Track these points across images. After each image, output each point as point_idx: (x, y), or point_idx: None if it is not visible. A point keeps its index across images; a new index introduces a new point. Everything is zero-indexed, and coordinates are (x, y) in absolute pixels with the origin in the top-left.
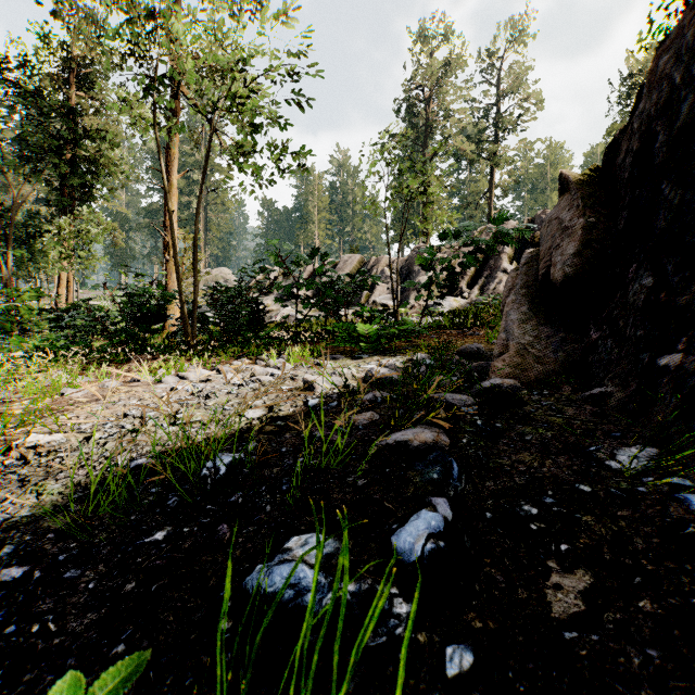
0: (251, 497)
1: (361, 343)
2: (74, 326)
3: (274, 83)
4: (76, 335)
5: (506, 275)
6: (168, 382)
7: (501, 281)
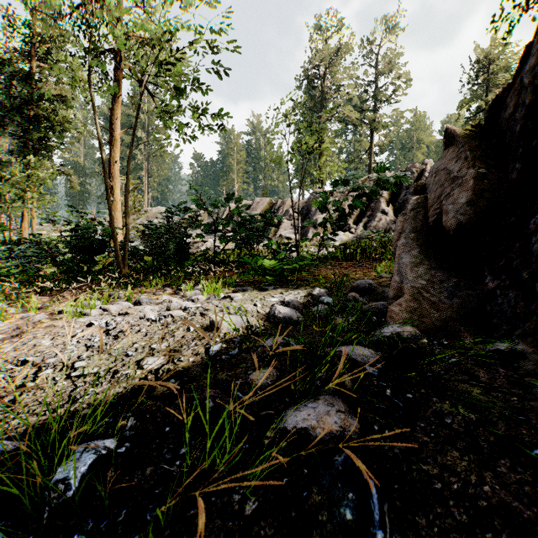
0: (100, 536)
1: (267, 277)
2: (24, 257)
3: (194, 52)
4: (26, 264)
5: (384, 215)
6: (90, 315)
7: (380, 220)
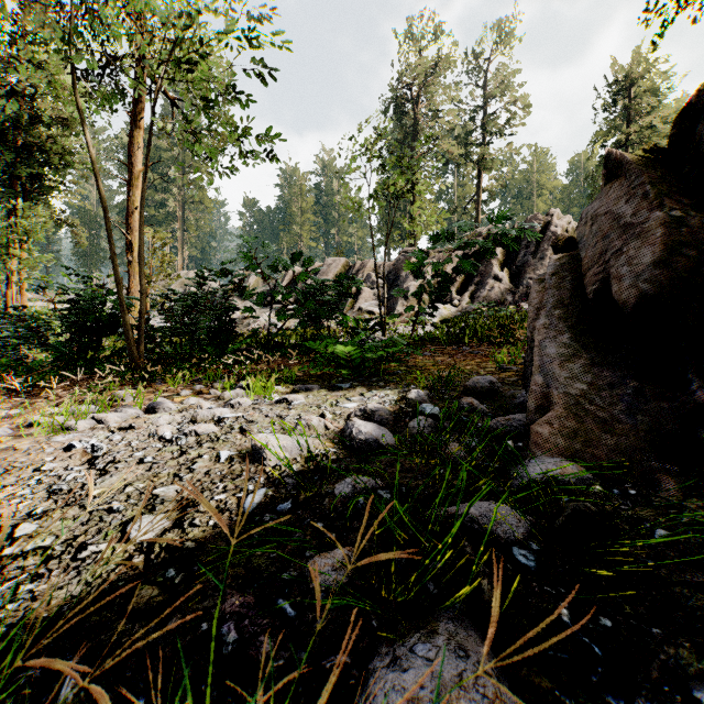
0: None
1: (340, 370)
2: None
3: (239, 51)
4: (2, 349)
5: (497, 281)
6: (77, 429)
7: (492, 288)
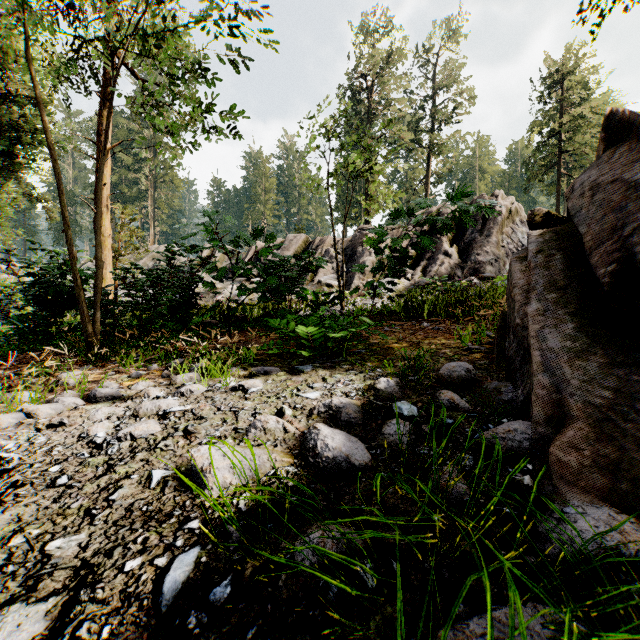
0: None
1: (301, 351)
2: None
3: (197, 22)
4: None
5: (447, 257)
6: None
7: (442, 263)
